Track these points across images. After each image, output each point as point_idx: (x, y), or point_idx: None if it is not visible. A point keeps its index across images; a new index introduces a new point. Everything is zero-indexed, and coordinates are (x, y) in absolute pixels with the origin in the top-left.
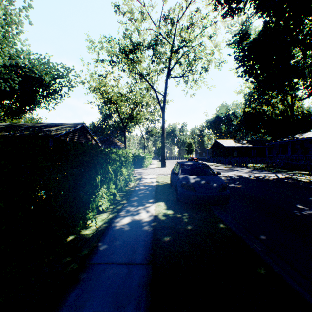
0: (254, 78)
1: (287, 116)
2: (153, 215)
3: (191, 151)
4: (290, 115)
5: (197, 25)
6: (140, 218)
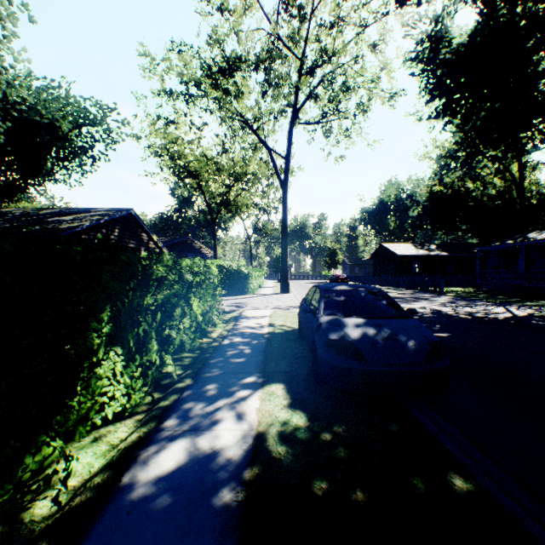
0: (464, 117)
1: (511, 200)
2: (252, 432)
3: (335, 263)
4: (517, 197)
5: (350, 22)
6: (213, 447)
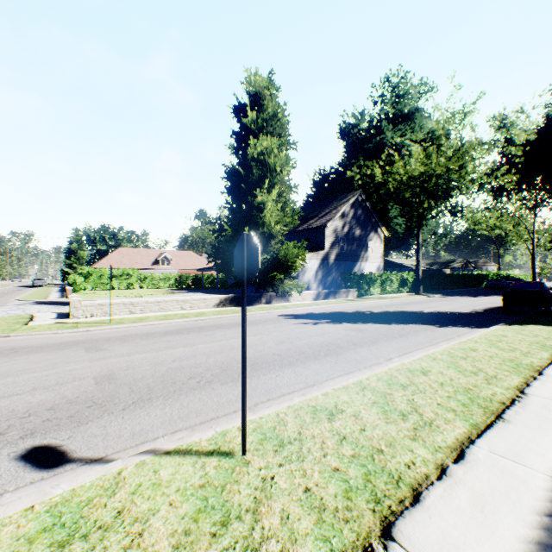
0: None
1: None
2: None
3: None
4: None
5: None
6: None
